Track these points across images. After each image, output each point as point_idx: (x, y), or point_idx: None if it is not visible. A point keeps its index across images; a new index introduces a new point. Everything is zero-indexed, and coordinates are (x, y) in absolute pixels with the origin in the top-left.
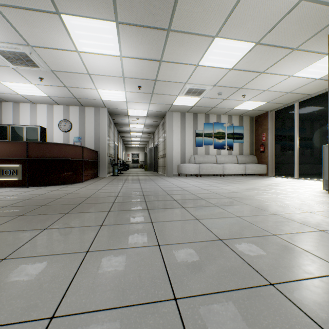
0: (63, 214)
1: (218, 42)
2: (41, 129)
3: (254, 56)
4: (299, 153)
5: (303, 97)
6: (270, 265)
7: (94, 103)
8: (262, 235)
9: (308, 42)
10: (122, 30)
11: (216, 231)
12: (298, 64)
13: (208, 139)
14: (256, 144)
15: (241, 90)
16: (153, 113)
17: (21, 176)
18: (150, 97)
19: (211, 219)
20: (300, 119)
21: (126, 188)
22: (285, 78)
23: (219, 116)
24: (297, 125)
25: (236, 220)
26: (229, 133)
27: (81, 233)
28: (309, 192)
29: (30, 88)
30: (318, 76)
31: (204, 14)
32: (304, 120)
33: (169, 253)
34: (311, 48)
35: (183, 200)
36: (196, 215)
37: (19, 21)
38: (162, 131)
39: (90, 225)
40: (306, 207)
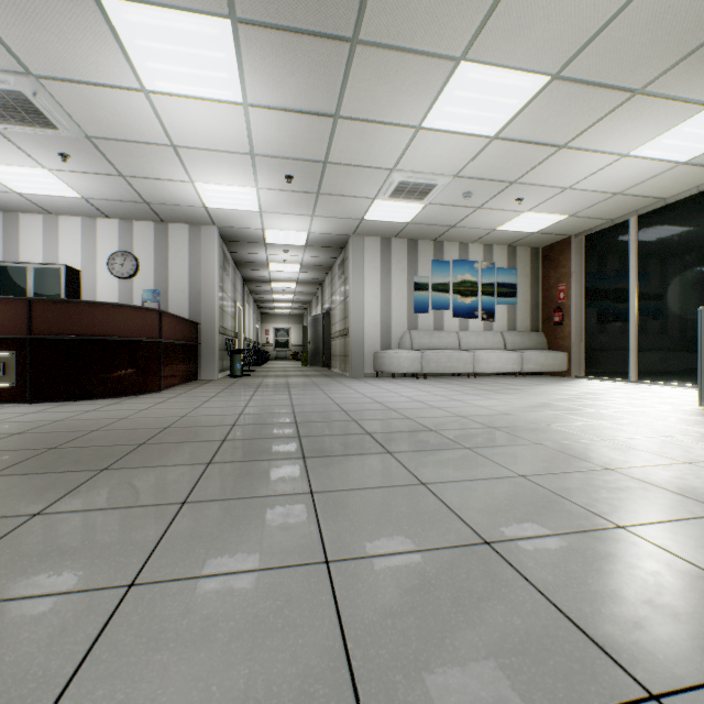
0: (94, 472)
1: (466, 74)
2: (69, 273)
3: (547, 107)
4: (639, 327)
5: (647, 205)
6: (634, 626)
7: (189, 214)
8: (591, 527)
9: (669, 75)
10: (245, 38)
11: (472, 518)
12: (643, 128)
13: (441, 295)
14: (545, 308)
15: (515, 188)
16: (320, 238)
17: (15, 378)
18: (314, 202)
19: (458, 484)
20: (642, 253)
21: (257, 406)
22: (611, 160)
23: (465, 247)
24: (636, 265)
25: (518, 486)
26: (487, 283)
27: (127, 527)
28: (670, 413)
29: (40, 179)
30: (684, 156)
31: (436, 2)
32: (649, 255)
33: (355, 587)
34: (673, 90)
35: (387, 434)
36: (419, 473)
37: (2, 14)
38: (341, 279)
39: (154, 504)
40: (675, 451)
